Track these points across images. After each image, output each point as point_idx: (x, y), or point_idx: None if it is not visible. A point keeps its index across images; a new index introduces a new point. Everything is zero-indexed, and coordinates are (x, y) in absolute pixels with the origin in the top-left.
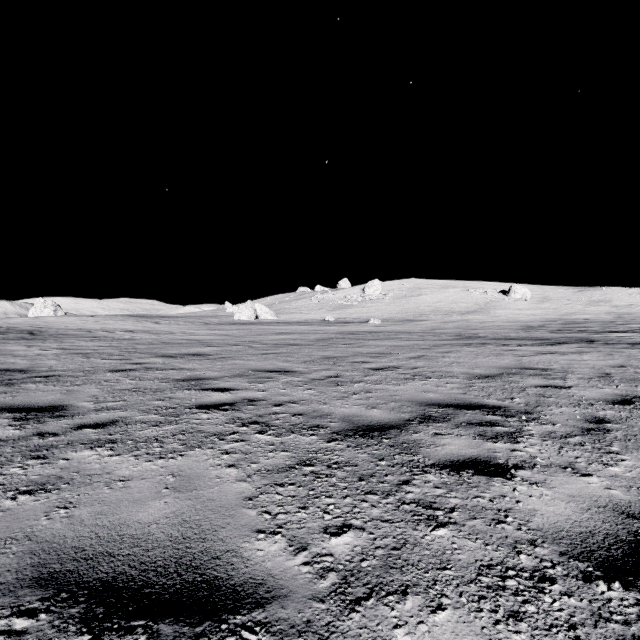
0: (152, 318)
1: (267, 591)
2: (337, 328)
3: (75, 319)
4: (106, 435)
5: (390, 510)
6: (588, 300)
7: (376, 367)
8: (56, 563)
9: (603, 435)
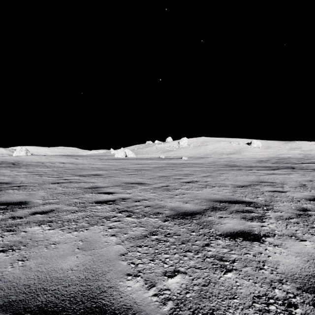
0: (74, 156)
1: (133, 313)
2: (166, 161)
3: (36, 157)
4: (47, 218)
5: (200, 261)
6: (290, 147)
7: (186, 181)
8: (13, 295)
9: (308, 218)
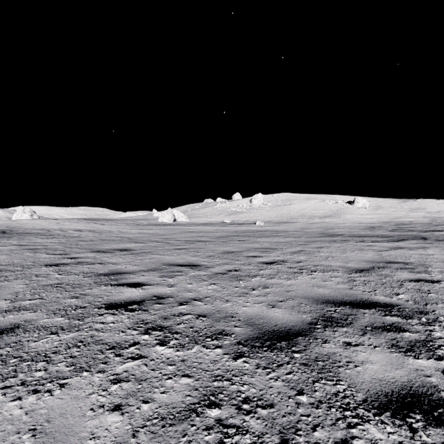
0: (99, 221)
1: None
2: (233, 228)
3: (42, 221)
4: None
5: None
6: (409, 208)
7: (267, 261)
8: None
9: None
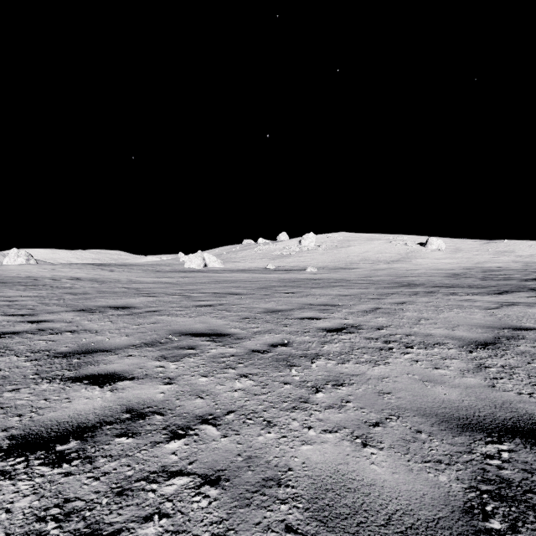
0: (109, 266)
1: None
2: (278, 275)
3: (34, 267)
4: None
5: None
6: (494, 251)
7: (331, 326)
8: None
9: None
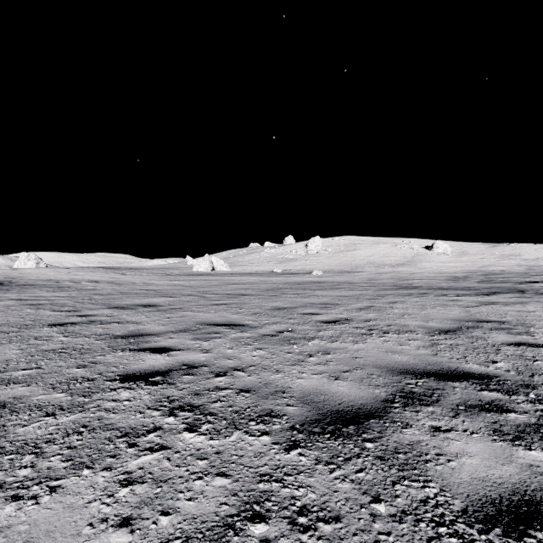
0: (120, 270)
1: None
2: (284, 279)
3: (50, 271)
4: None
5: None
6: (500, 254)
7: (328, 320)
8: None
9: None
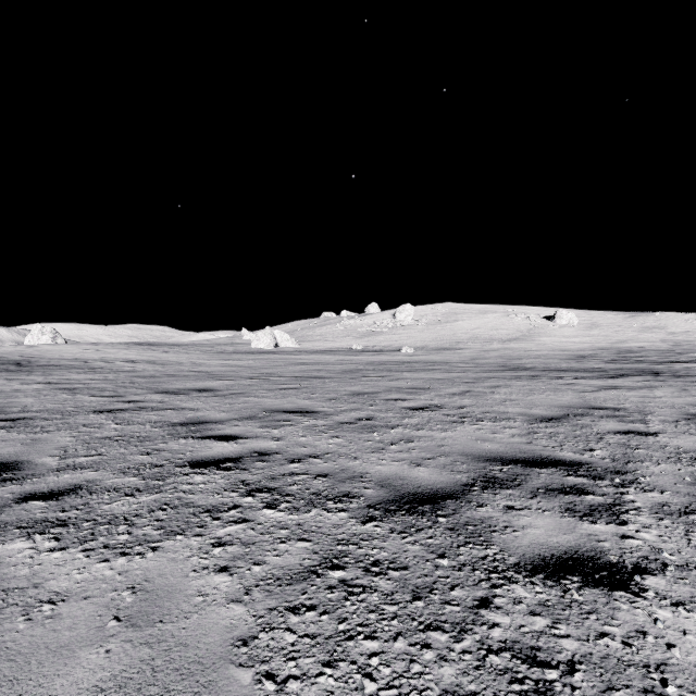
0: (160, 346)
1: None
2: (366, 358)
3: (73, 347)
4: (57, 512)
5: (471, 668)
6: (641, 326)
7: (415, 406)
8: None
9: None
